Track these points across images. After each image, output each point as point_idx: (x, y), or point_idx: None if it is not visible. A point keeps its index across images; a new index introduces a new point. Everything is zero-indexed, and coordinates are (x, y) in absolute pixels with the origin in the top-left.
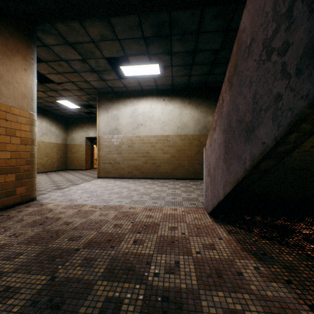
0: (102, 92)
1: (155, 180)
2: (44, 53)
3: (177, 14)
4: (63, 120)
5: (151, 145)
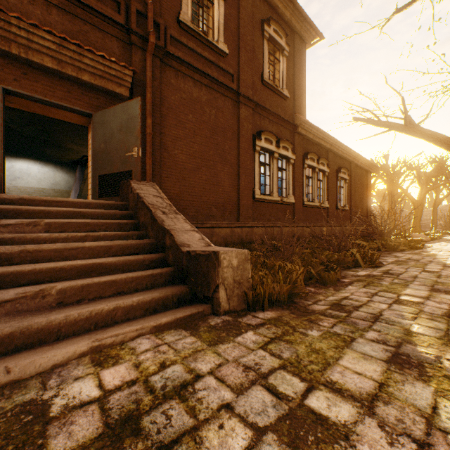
0: None
1: None
2: None
3: None
4: None
5: (29, 194)
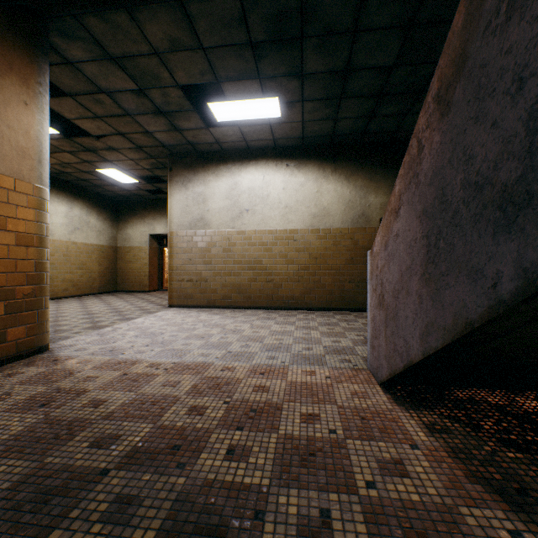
0: (176, 154)
1: (272, 311)
2: (67, 77)
3: None
4: (109, 205)
5: (265, 248)
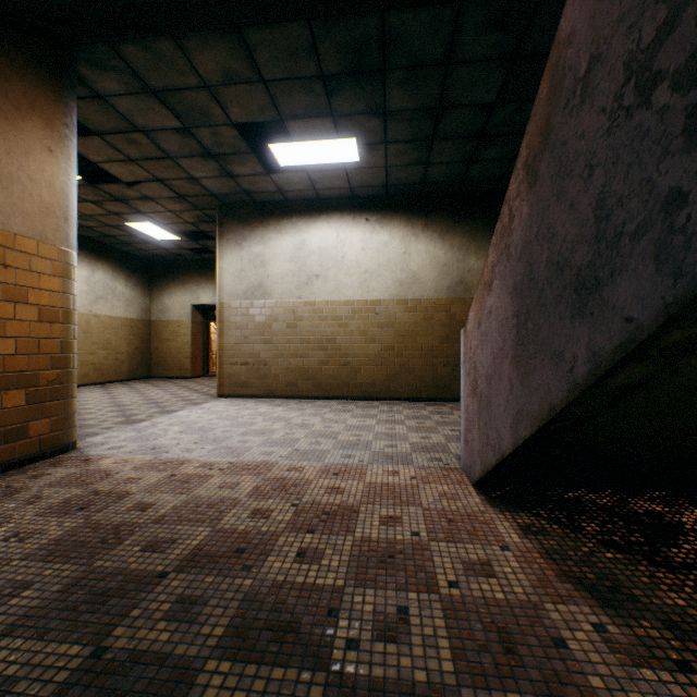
0: (228, 204)
1: (348, 402)
2: (95, 113)
3: (400, 20)
4: (141, 267)
5: (340, 323)
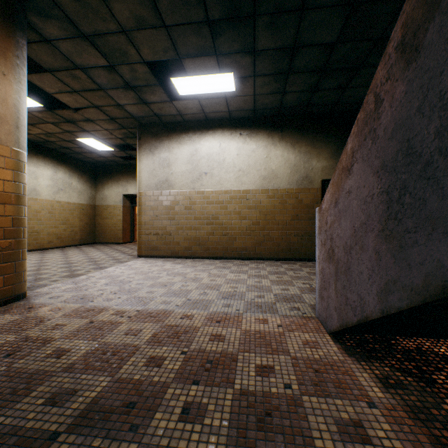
0: (144, 124)
1: (227, 261)
2: (46, 55)
3: None
4: (89, 169)
5: (221, 206)
